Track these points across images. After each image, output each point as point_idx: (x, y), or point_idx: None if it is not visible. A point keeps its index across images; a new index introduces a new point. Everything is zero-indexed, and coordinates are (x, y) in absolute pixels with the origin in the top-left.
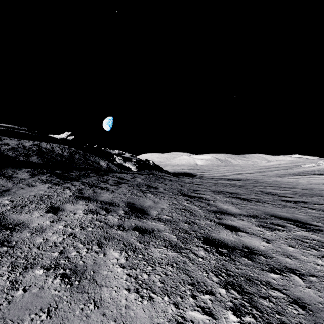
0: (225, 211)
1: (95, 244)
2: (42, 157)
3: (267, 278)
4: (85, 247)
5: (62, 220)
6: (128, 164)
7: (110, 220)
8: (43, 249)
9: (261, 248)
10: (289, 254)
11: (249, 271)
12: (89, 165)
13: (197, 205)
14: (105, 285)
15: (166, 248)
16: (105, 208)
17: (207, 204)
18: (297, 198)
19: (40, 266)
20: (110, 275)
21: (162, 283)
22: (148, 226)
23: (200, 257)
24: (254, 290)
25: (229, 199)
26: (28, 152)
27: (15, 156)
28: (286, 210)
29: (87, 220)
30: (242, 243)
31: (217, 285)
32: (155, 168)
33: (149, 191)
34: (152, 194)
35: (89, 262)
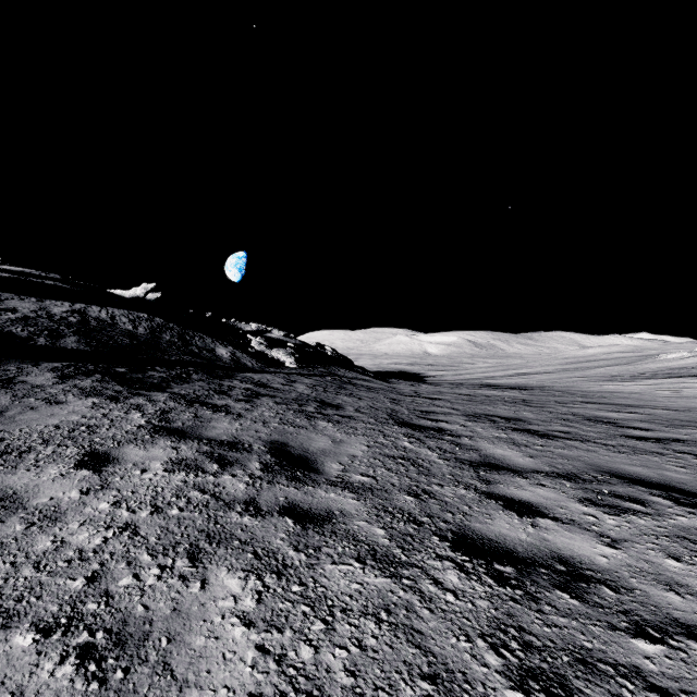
0: (498, 463)
1: (182, 555)
2: (88, 338)
3: (629, 656)
4: (157, 562)
5: (110, 489)
6: (279, 353)
7: (227, 487)
8: (47, 570)
9: (600, 562)
10: (673, 582)
11: (580, 633)
12: (192, 356)
13: (432, 449)
14: (194, 682)
15: (363, 566)
16: (217, 457)
17: (457, 445)
18: (662, 431)
19: (30, 620)
20: (212, 650)
21: (352, 676)
22: (317, 502)
23: (448, 592)
24: (602, 695)
25: (506, 434)
26: (57, 327)
27: (29, 335)
28: (642, 461)
29: (172, 488)
30: (550, 548)
31: (502, 679)
32: (337, 362)
33: (322, 413)
34: (330, 421)
35: (162, 610)
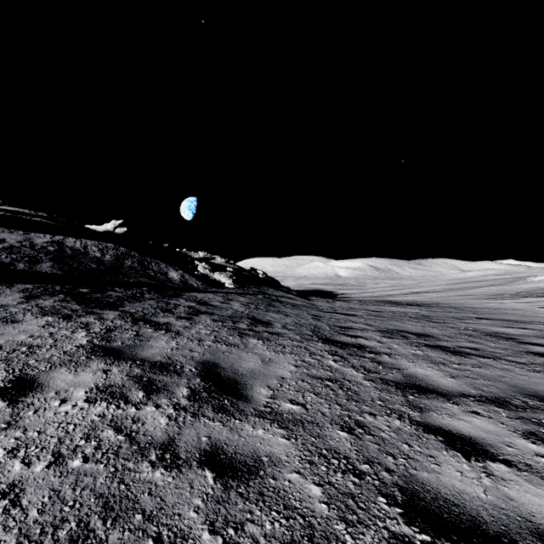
0: (423, 384)
1: None
2: (61, 264)
3: None
4: None
5: (16, 428)
6: (220, 276)
7: (146, 424)
8: None
9: None
10: None
11: None
12: (147, 278)
13: (357, 368)
14: None
15: None
16: (145, 382)
17: (378, 363)
18: None
19: None
20: None
21: None
22: (243, 443)
23: None
24: None
25: (421, 351)
26: (37, 255)
27: (11, 261)
28: None
29: (86, 425)
30: (521, 513)
31: None
32: (267, 283)
33: (253, 331)
34: (260, 338)
35: None
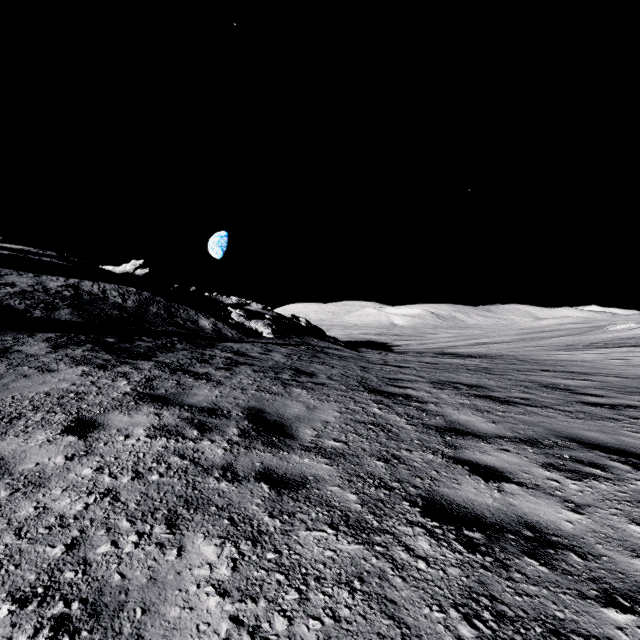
0: (463, 428)
1: (161, 521)
2: (81, 311)
3: (601, 626)
4: (136, 529)
5: (94, 455)
6: (257, 324)
7: (206, 453)
8: (28, 537)
9: (566, 528)
10: (638, 548)
11: (551, 602)
12: (176, 327)
13: (400, 415)
14: None
15: (336, 532)
16: (197, 423)
17: (423, 411)
18: (615, 398)
19: (7, 590)
20: (187, 621)
21: None
22: (291, 467)
23: (420, 559)
24: None
25: (469, 400)
26: (52, 300)
27: (26, 307)
28: (599, 427)
29: (153, 453)
30: (517, 513)
31: None
32: (311, 332)
33: (296, 381)
34: (304, 388)
35: (138, 579)
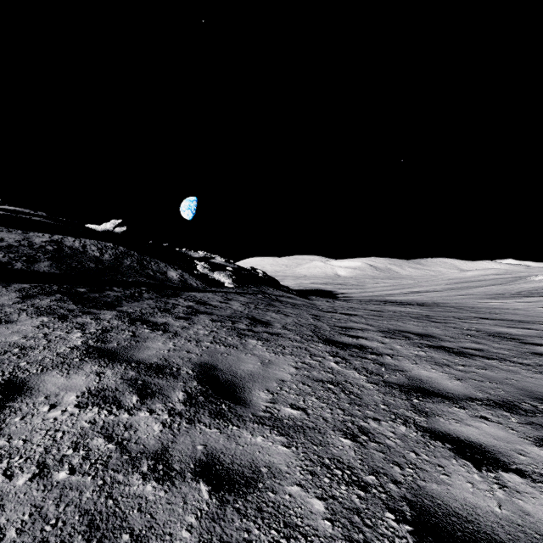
0: (428, 387)
1: None
2: (59, 263)
3: None
4: None
5: (0, 436)
6: (219, 275)
7: (139, 431)
8: None
9: None
10: None
11: None
12: (146, 278)
13: (359, 370)
14: None
15: None
16: (139, 386)
17: (381, 365)
18: None
19: None
20: None
21: None
22: (241, 452)
23: None
24: None
25: (424, 352)
26: (35, 254)
27: (9, 260)
28: None
29: (75, 432)
30: (539, 530)
31: None
32: (267, 282)
33: (252, 331)
34: (259, 339)
35: None
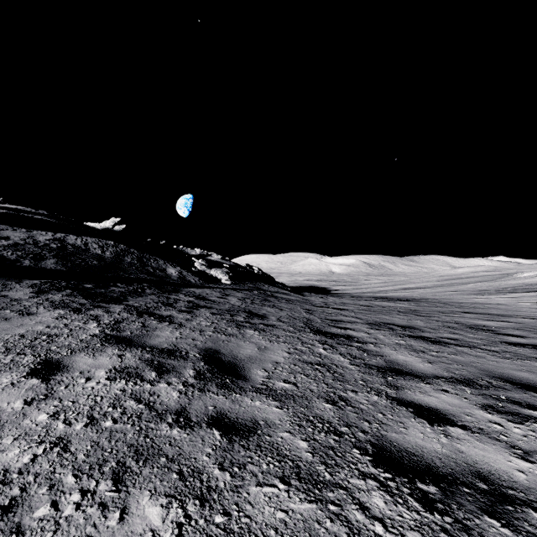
0: (402, 368)
1: (107, 476)
2: (64, 260)
3: None
4: (80, 486)
5: (53, 399)
6: (216, 272)
7: (161, 396)
8: None
9: (520, 479)
10: None
11: None
12: (147, 275)
13: (344, 355)
14: None
15: (287, 487)
16: (156, 365)
17: (364, 351)
18: (535, 338)
19: None
20: None
21: None
22: (243, 411)
23: (376, 521)
24: None
25: (404, 340)
26: (40, 252)
27: (17, 258)
28: (527, 367)
29: (110, 397)
30: (467, 461)
31: None
32: (262, 279)
33: (249, 323)
34: (256, 329)
35: None
